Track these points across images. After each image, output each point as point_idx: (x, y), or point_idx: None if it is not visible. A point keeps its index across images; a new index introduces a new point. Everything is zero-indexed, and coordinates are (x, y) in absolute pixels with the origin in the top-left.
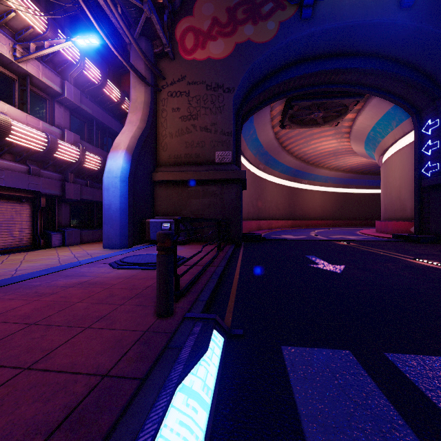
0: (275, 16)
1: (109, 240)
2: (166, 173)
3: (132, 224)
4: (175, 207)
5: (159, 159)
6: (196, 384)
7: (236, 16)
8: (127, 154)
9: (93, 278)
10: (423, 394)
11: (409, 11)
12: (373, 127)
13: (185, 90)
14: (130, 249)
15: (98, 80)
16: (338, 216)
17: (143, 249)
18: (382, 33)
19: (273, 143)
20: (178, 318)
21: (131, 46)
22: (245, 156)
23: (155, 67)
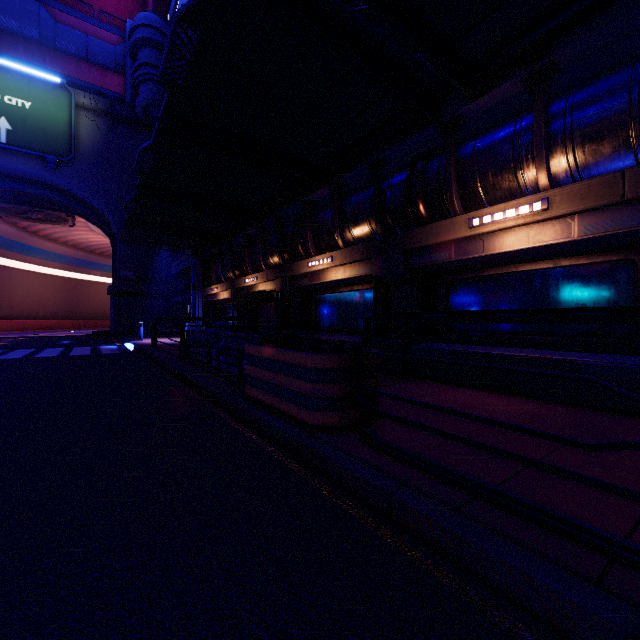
0: None
1: None
2: None
3: None
4: None
5: None
6: None
7: None
8: None
9: None
10: None
11: (56, 172)
12: None
13: None
14: None
15: None
16: None
17: None
18: (43, 178)
19: (4, 228)
20: None
21: None
22: None
23: None
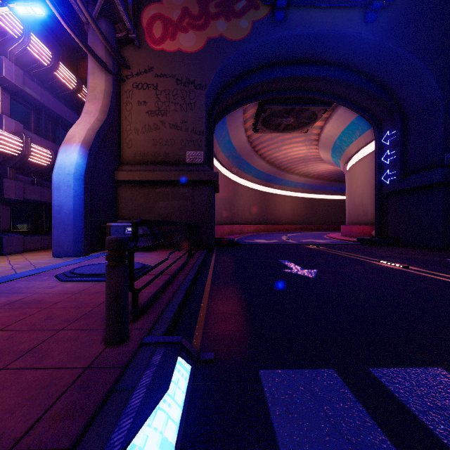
0: (249, 14)
1: (60, 247)
2: (131, 172)
3: (89, 229)
4: (141, 209)
5: (123, 156)
6: (148, 445)
7: (208, 10)
8: (82, 148)
9: (30, 294)
10: (417, 419)
11: (372, 26)
12: (339, 135)
13: (152, 83)
14: (86, 258)
15: (47, 62)
16: (307, 220)
17: (102, 256)
18: (348, 44)
19: (246, 147)
20: (133, 345)
21: (89, 26)
22: (218, 159)
23: (118, 54)
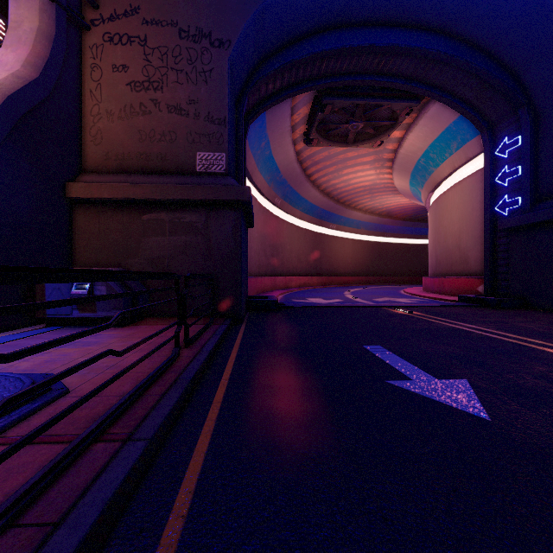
0: None
1: None
2: (95, 184)
3: None
4: (116, 250)
5: (86, 159)
6: None
7: None
8: None
9: None
10: None
11: None
12: (426, 151)
13: (137, 34)
14: None
15: None
16: (372, 270)
17: (4, 343)
18: None
19: (294, 168)
20: None
21: None
22: (254, 182)
23: None
